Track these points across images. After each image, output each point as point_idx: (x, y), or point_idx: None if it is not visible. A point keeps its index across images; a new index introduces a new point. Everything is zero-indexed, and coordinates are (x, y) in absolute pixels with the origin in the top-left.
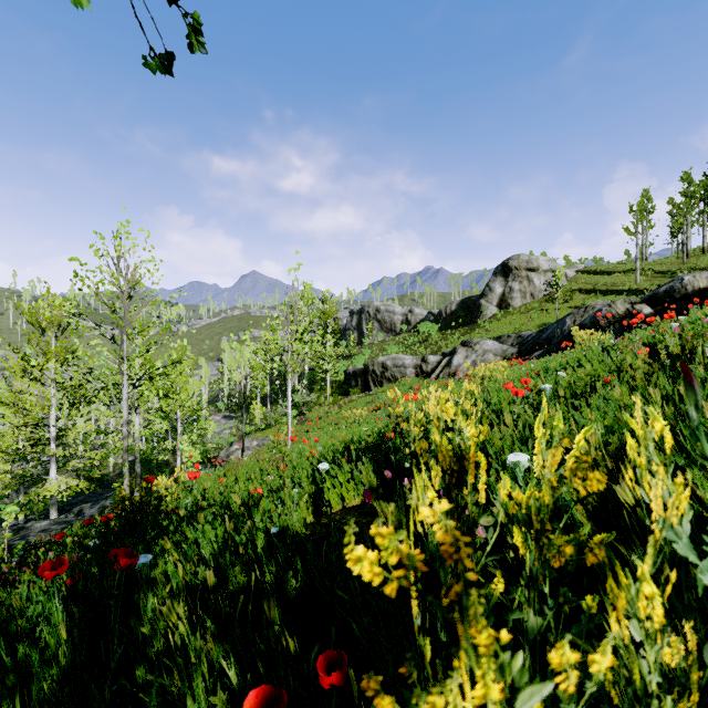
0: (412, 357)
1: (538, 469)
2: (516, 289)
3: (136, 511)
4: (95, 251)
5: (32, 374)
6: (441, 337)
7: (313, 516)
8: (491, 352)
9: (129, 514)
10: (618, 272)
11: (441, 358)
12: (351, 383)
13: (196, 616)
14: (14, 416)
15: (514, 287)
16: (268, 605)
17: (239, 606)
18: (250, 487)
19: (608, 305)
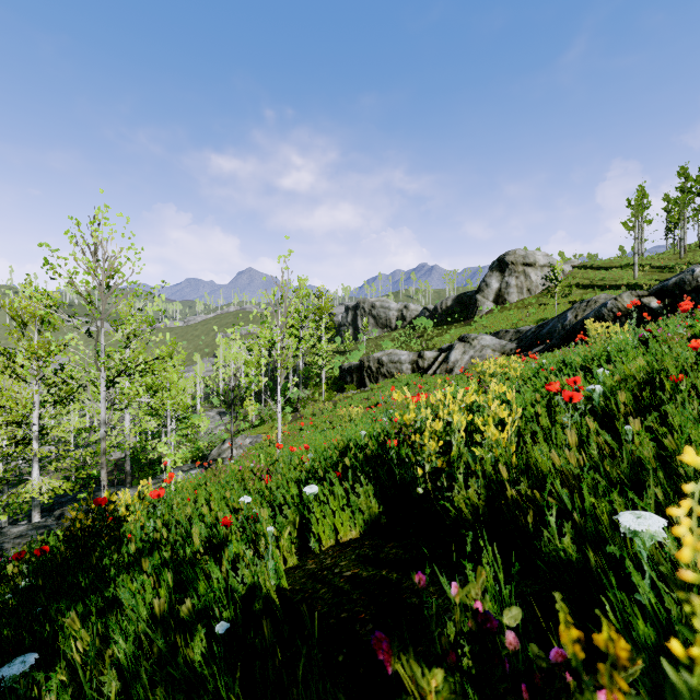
0: (408, 353)
1: None
2: (512, 284)
3: (88, 536)
4: (68, 237)
5: (14, 370)
6: (437, 333)
7: (298, 552)
8: (490, 347)
9: (81, 540)
10: (615, 267)
11: (438, 354)
12: (346, 379)
13: None
14: None
15: (511, 282)
16: None
17: None
18: (219, 514)
19: (614, 299)
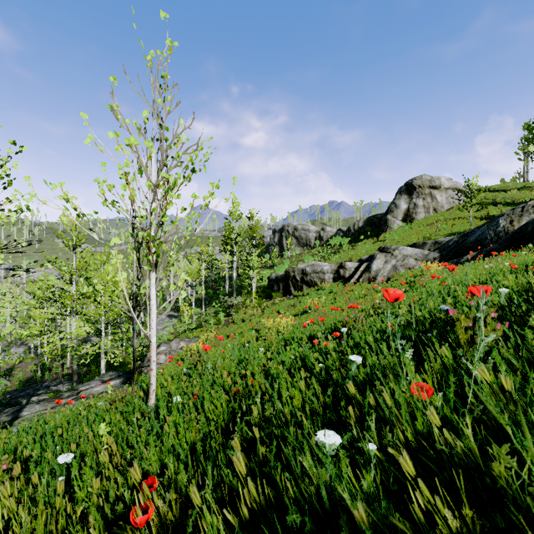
0: (329, 264)
1: None
2: (420, 205)
3: None
4: None
5: None
6: (352, 249)
7: None
8: (412, 257)
9: None
10: (512, 190)
11: (358, 264)
12: (273, 287)
13: None
14: None
15: (418, 203)
16: None
17: None
18: None
19: None
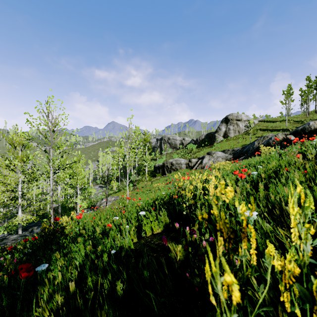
0: (184, 160)
1: (294, 236)
2: (231, 129)
3: (51, 234)
4: (37, 109)
5: (10, 167)
6: (197, 151)
7: (137, 238)
8: (220, 157)
9: (48, 235)
10: (277, 121)
11: (198, 160)
12: (157, 171)
13: (68, 302)
14: (2, 186)
15: (231, 128)
16: (99, 316)
17: (89, 302)
18: (106, 223)
19: (275, 136)
